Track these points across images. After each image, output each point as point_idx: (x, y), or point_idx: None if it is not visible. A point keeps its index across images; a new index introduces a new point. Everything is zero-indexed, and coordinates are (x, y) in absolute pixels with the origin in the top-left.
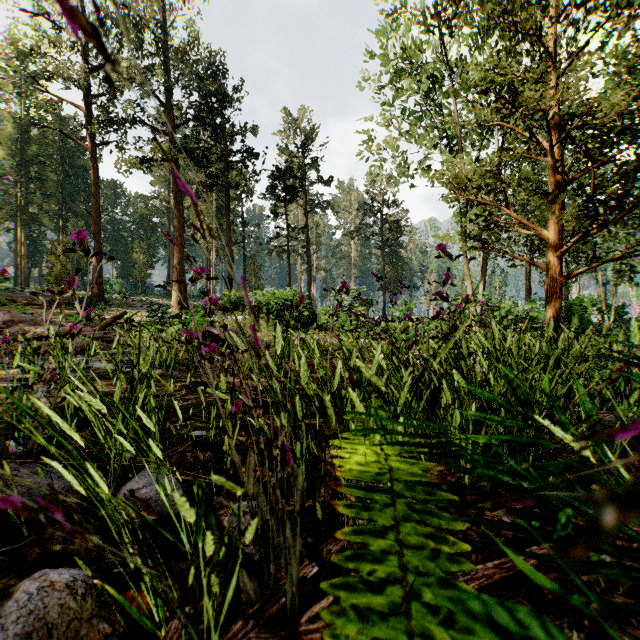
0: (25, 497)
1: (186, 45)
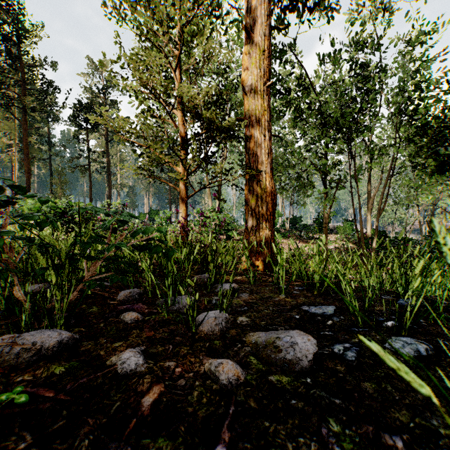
0: None
1: None
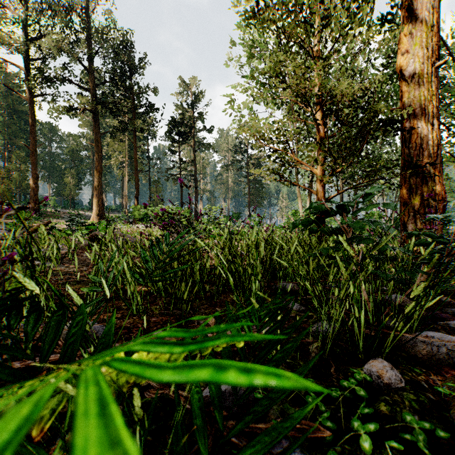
0: None
1: (103, 26)
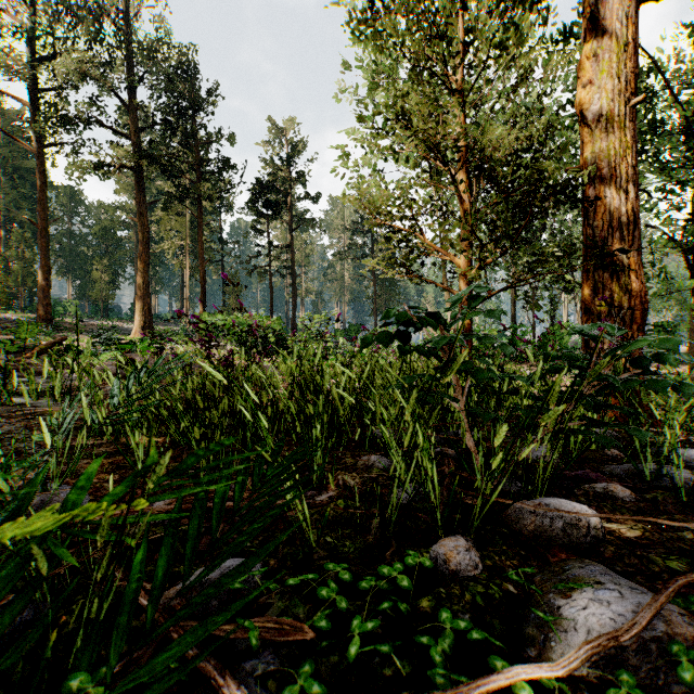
0: None
1: (150, 39)
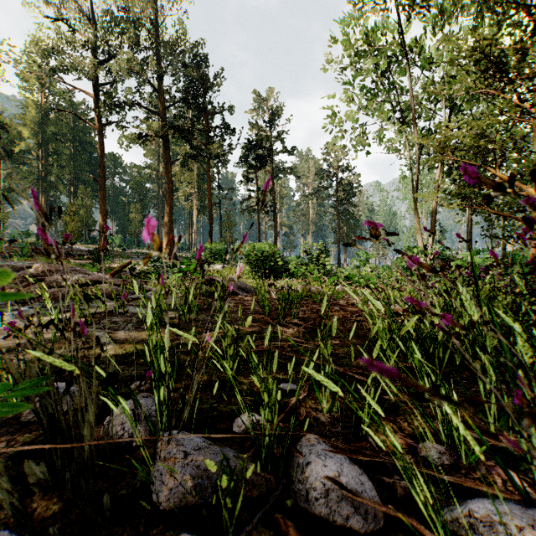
0: (204, 481)
1: (175, 40)
